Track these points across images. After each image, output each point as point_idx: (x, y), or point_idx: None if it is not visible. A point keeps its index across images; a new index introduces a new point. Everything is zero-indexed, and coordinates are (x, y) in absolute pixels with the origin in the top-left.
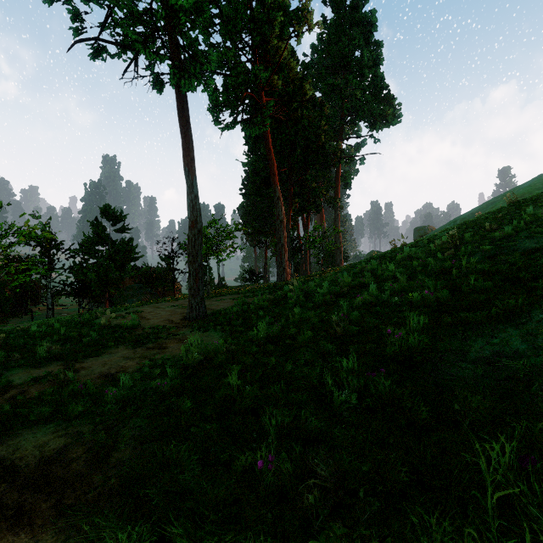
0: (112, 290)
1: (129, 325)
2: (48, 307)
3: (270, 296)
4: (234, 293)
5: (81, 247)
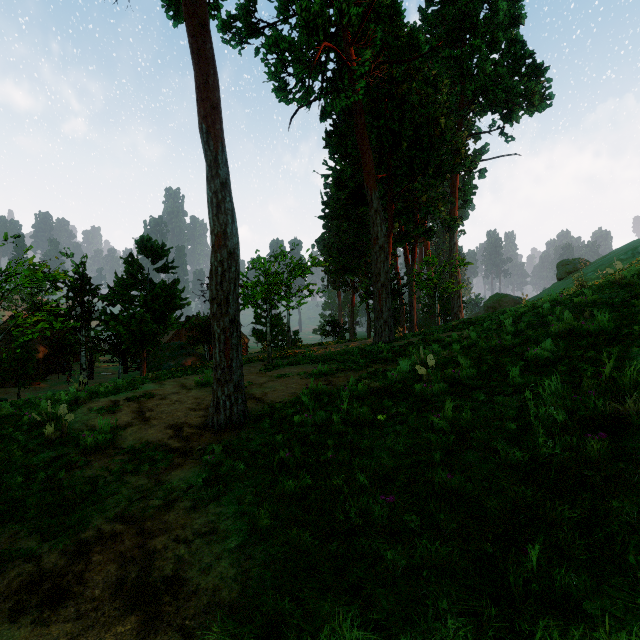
0: (150, 348)
1: (89, 443)
2: (82, 367)
3: (371, 382)
4: (307, 361)
5: (114, 292)
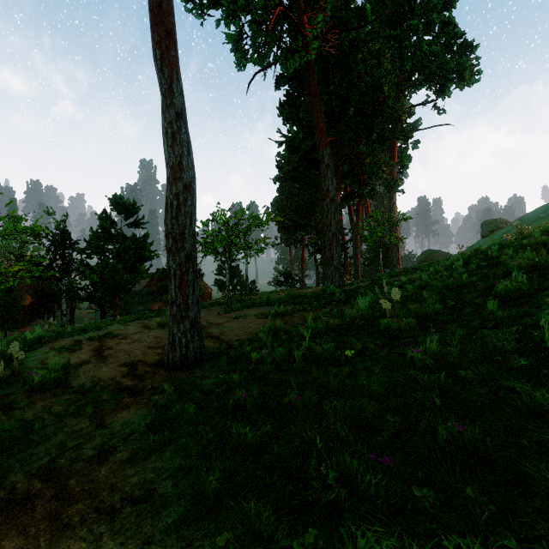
0: (122, 295)
1: (36, 381)
2: (63, 313)
3: (329, 319)
4: (263, 304)
5: (90, 245)
